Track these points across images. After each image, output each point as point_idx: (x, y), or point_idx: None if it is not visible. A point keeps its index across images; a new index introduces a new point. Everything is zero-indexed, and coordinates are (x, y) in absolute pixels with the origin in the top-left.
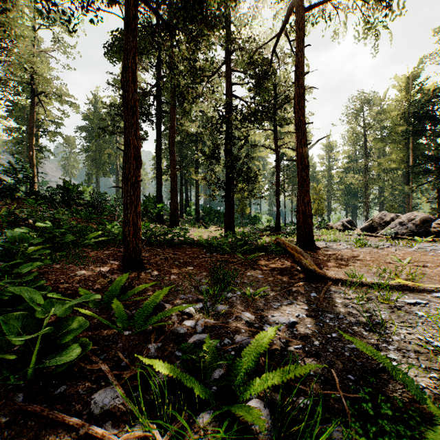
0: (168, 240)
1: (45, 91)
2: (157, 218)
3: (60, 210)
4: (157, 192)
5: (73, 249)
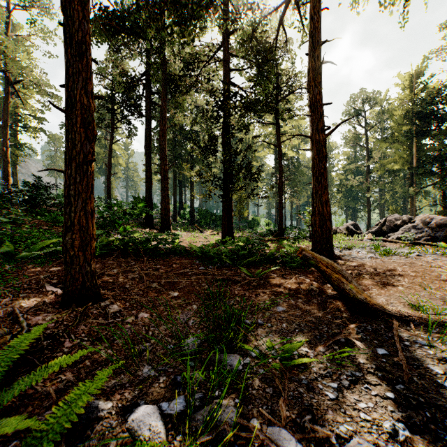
0: (150, 249)
1: (22, 79)
2: (146, 221)
3: (13, 210)
4: (146, 192)
5: (2, 266)
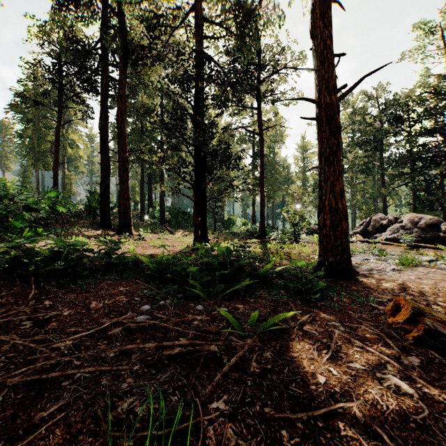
0: (60, 270)
1: None
2: (101, 220)
3: None
4: (102, 185)
5: None
